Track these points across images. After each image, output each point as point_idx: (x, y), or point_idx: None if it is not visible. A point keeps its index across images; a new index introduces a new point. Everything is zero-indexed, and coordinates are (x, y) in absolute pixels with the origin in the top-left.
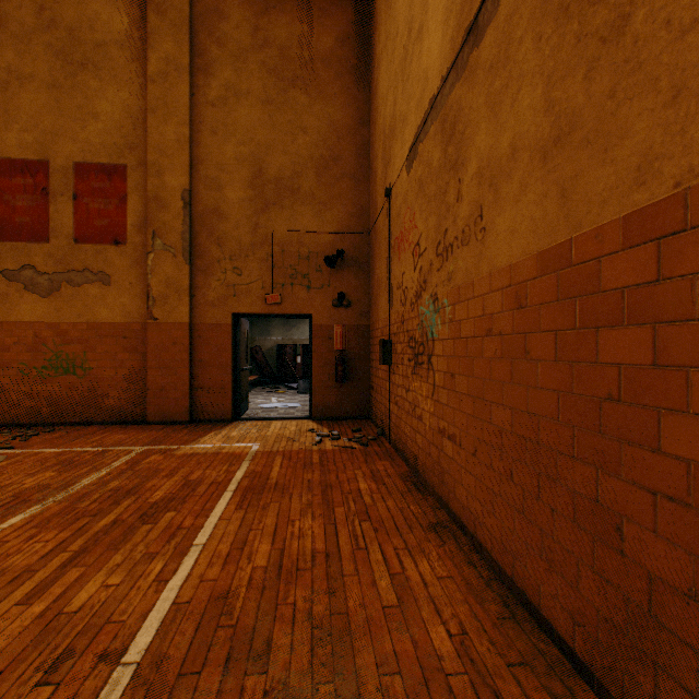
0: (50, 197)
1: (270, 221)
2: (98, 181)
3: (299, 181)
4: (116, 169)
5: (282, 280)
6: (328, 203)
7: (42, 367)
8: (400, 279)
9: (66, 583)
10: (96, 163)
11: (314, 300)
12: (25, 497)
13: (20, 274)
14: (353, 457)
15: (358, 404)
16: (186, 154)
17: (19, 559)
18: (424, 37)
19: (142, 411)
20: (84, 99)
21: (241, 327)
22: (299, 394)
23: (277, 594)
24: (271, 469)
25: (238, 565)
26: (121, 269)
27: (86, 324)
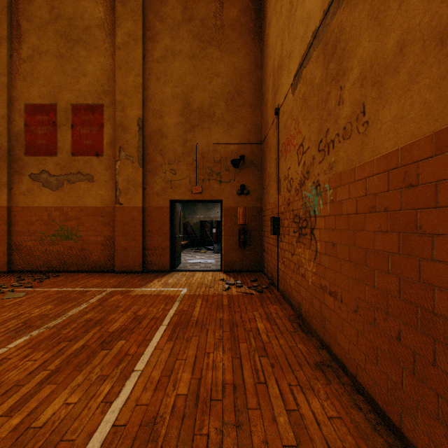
0: (57, 127)
1: (194, 137)
2: (86, 116)
3: (214, 110)
4: (96, 107)
5: (202, 177)
6: (233, 124)
7: (52, 235)
8: (286, 172)
9: (39, 399)
10: (85, 104)
11: (224, 190)
12: (30, 323)
13: (40, 176)
14: (252, 301)
15: (254, 262)
16: (140, 95)
17: (13, 374)
18: None
19: (113, 264)
20: (77, 64)
21: (176, 209)
22: (214, 254)
23: (194, 424)
24: (194, 308)
25: (165, 391)
26: (100, 172)
27: (79, 208)
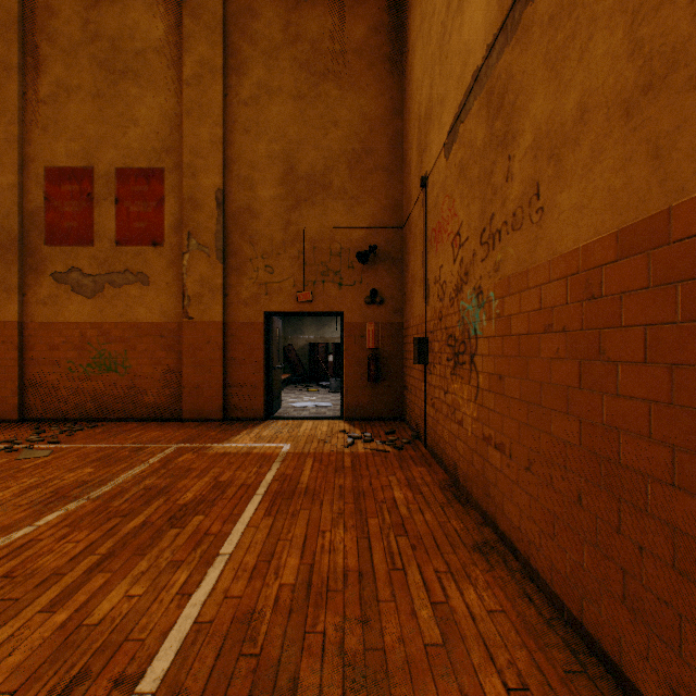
0: (95, 202)
1: (301, 218)
2: (138, 185)
3: (331, 176)
4: (154, 173)
5: (313, 277)
6: (360, 198)
7: (87, 365)
8: (437, 272)
9: (90, 590)
10: (136, 167)
11: (345, 298)
12: (63, 493)
13: (68, 277)
14: (386, 461)
15: (391, 405)
16: (219, 154)
17: (49, 560)
18: (465, 7)
19: (178, 408)
20: (125, 107)
21: (273, 325)
22: (331, 393)
23: (306, 619)
24: (301, 472)
25: (264, 580)
26: (159, 269)
27: (127, 324)
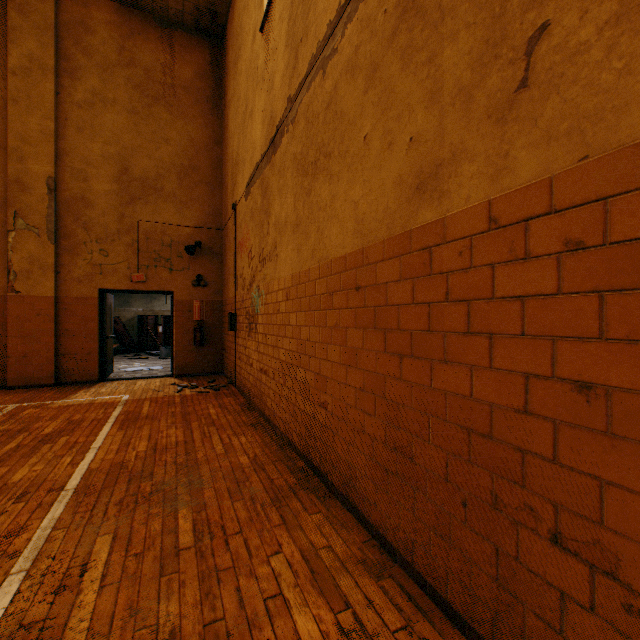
0: None
1: (136, 212)
2: None
3: (163, 182)
4: None
5: (147, 262)
6: (188, 203)
7: None
8: (242, 271)
9: (0, 474)
10: None
11: (176, 280)
12: None
13: None
14: (207, 397)
15: (214, 363)
16: (51, 145)
17: None
18: (254, 120)
19: (2, 377)
20: None
21: (107, 300)
22: (162, 360)
23: (155, 458)
24: (142, 408)
25: (127, 452)
26: None
27: None
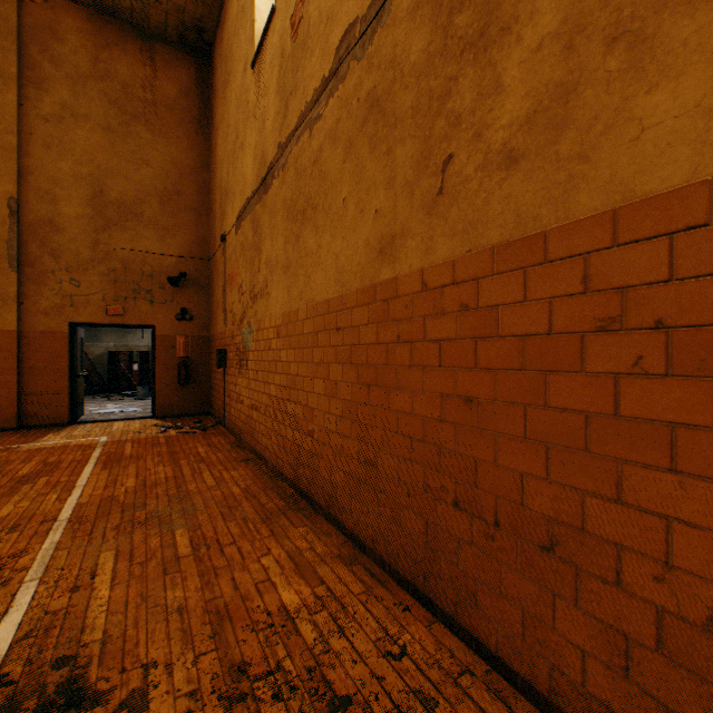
0: None
1: (112, 239)
2: None
3: (143, 207)
4: None
5: (125, 293)
6: (171, 230)
7: None
8: (232, 306)
9: None
10: None
11: (157, 314)
12: None
13: None
14: (194, 437)
15: (200, 403)
16: (13, 163)
17: None
18: (245, 153)
19: None
20: None
21: (78, 335)
22: (139, 401)
23: (146, 492)
24: (124, 449)
25: (116, 488)
26: None
27: None
